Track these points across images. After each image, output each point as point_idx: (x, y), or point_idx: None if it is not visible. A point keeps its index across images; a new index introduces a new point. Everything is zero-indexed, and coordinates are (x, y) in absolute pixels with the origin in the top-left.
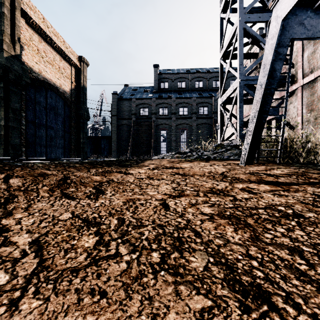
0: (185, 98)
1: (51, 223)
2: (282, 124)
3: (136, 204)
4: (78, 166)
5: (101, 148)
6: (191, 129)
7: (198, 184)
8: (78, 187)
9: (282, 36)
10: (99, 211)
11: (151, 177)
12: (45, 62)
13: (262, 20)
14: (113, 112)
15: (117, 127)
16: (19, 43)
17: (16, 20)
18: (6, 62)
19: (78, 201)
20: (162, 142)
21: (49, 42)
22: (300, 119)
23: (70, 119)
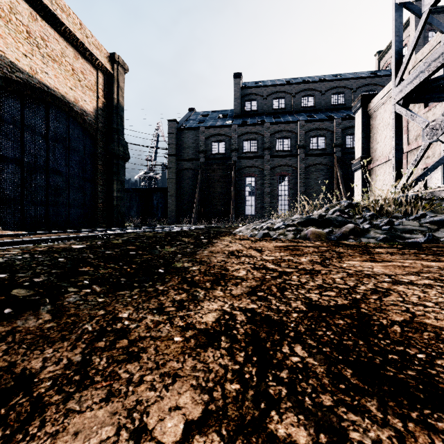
0: (287, 122)
1: None
2: None
3: None
4: None
5: (152, 207)
6: (296, 174)
7: None
8: None
9: None
10: None
11: None
12: (45, 56)
13: None
14: (170, 150)
15: (176, 173)
16: None
17: None
18: None
19: None
20: (248, 196)
21: (51, 22)
22: None
23: (95, 159)
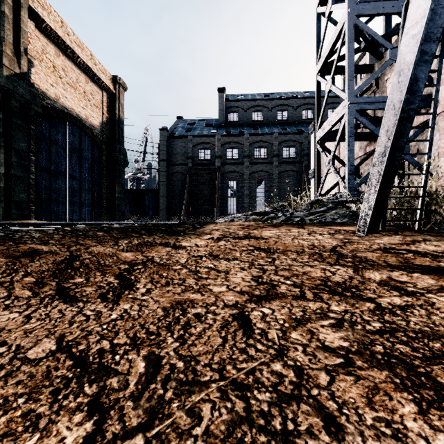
0: (263, 134)
1: (5, 370)
2: (425, 168)
3: (187, 315)
4: (101, 236)
5: (144, 206)
6: (271, 178)
7: (297, 270)
8: (91, 274)
9: (429, 24)
10: (114, 332)
11: (215, 254)
12: (65, 84)
13: (383, 11)
14: (162, 156)
15: (166, 176)
16: (27, 56)
17: (22, 24)
18: (7, 83)
19: (81, 306)
20: (230, 197)
21: (70, 56)
22: (443, 161)
23: (100, 165)
